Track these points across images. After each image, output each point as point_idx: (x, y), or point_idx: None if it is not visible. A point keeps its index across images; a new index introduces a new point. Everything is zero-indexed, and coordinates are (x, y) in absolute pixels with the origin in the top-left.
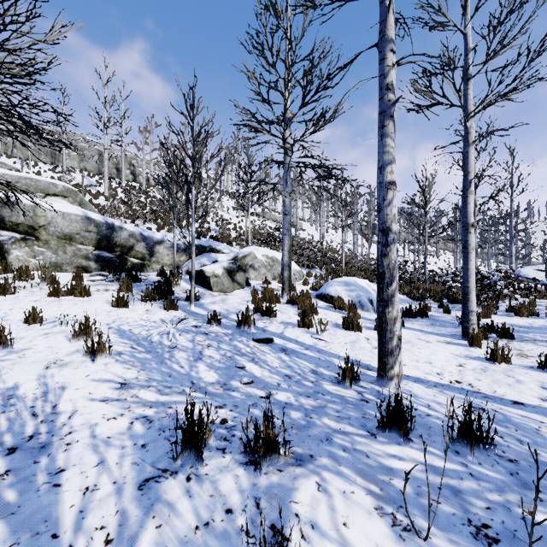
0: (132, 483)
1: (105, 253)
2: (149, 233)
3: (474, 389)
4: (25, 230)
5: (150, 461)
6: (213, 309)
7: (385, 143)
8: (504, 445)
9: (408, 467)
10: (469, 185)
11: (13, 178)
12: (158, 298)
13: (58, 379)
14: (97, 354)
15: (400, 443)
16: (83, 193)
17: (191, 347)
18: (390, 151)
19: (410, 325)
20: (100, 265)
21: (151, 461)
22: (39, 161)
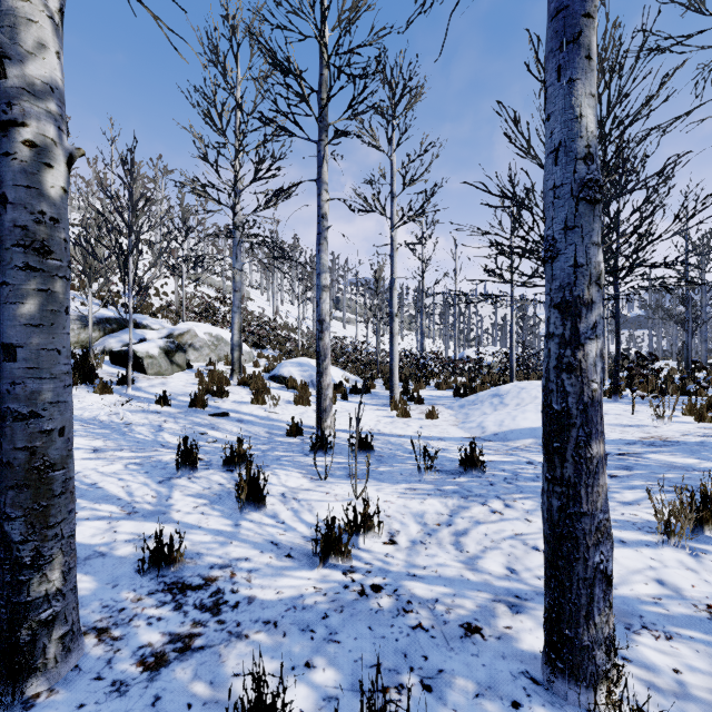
0: (152, 482)
1: None
2: None
3: (380, 432)
4: None
5: (158, 476)
6: (155, 392)
7: (321, 257)
8: (381, 451)
9: (324, 463)
10: (394, 282)
11: None
12: (81, 382)
13: None
14: None
15: (323, 456)
16: None
17: (147, 423)
18: (324, 263)
19: (354, 399)
20: None
21: (159, 476)
22: None
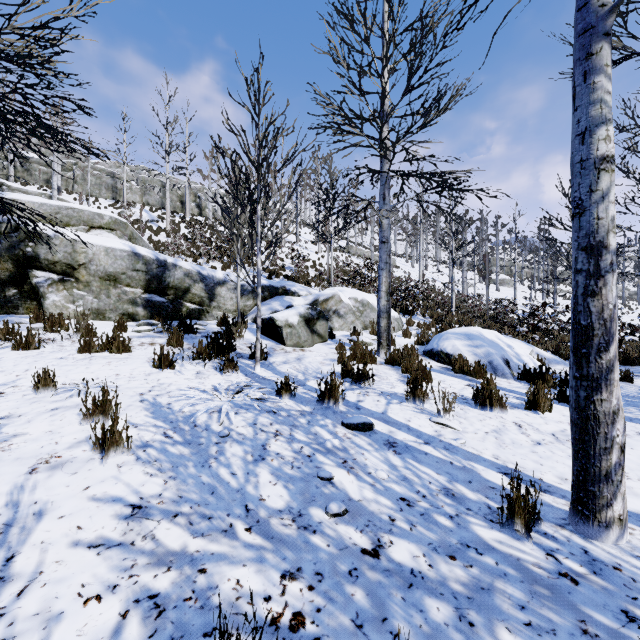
0: None
1: (156, 297)
2: (209, 272)
3: None
4: (63, 269)
5: None
6: (285, 372)
7: (594, 85)
8: None
9: None
10: None
11: (52, 208)
12: (214, 356)
13: (39, 496)
14: (107, 449)
15: None
16: (141, 229)
17: (250, 436)
18: (603, 100)
19: None
20: (149, 312)
21: None
22: (100, 197)
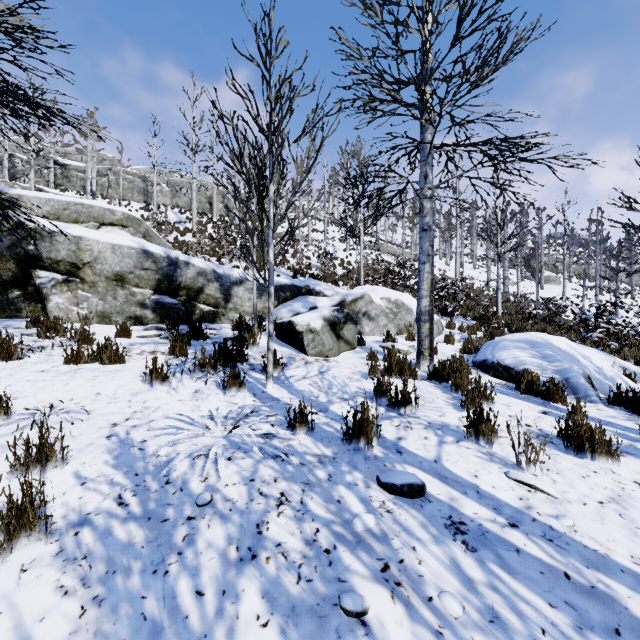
0: None
1: (167, 298)
2: (226, 270)
3: None
4: (67, 269)
5: None
6: (303, 391)
7: None
8: None
9: None
10: None
11: (60, 204)
12: (220, 368)
13: None
14: (9, 539)
15: None
16: (166, 229)
17: (241, 504)
18: None
19: None
20: (159, 314)
21: None
22: (133, 201)
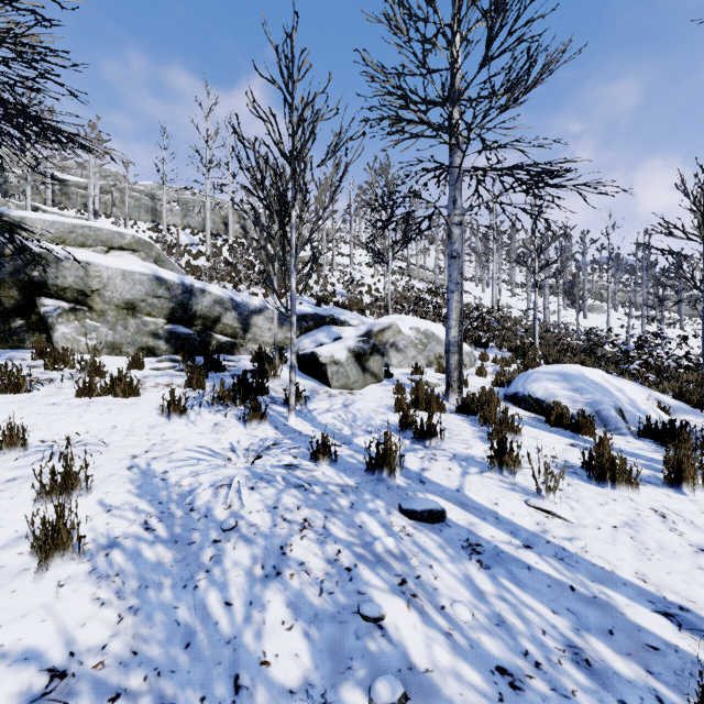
0: None
1: (181, 328)
2: (244, 298)
3: None
4: (74, 297)
5: None
6: (327, 424)
7: None
8: None
9: None
10: None
11: (66, 226)
12: (240, 401)
13: None
14: (45, 557)
15: None
16: (178, 252)
17: (265, 529)
18: None
19: None
20: (173, 345)
21: None
22: (139, 220)
